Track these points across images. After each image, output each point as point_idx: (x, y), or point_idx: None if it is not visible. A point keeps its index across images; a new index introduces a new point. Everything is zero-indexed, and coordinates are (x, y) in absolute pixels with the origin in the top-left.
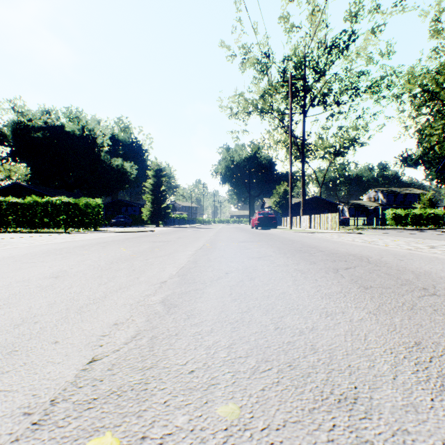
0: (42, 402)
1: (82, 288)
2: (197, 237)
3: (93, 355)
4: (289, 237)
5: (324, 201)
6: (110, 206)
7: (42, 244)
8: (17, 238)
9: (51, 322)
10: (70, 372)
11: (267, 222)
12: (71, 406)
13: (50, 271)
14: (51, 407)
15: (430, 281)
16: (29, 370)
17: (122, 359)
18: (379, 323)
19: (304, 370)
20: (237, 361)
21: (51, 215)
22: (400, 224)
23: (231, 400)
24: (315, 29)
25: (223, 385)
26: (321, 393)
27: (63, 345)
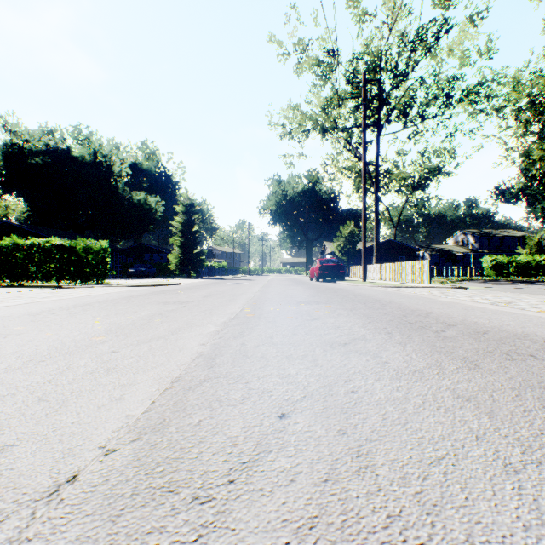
0: None
1: None
2: (234, 294)
3: None
4: (370, 294)
5: (400, 246)
6: (128, 251)
7: None
8: None
9: None
10: None
11: (331, 273)
12: None
13: None
14: None
15: None
16: None
17: None
18: None
19: None
20: None
21: (37, 262)
22: (501, 274)
23: None
24: (394, 17)
25: None
26: None
27: None
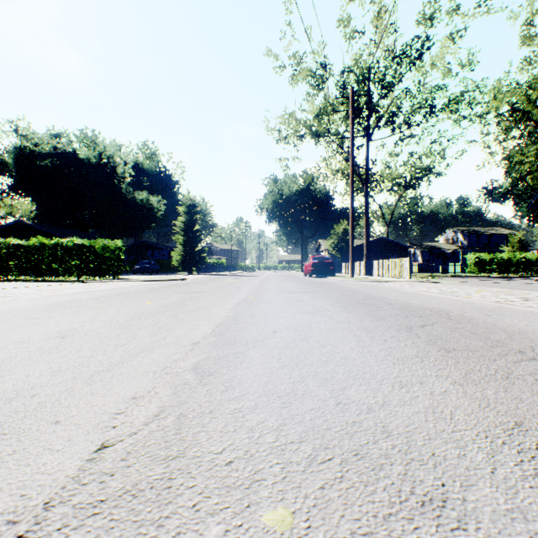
0: (33, 505)
1: (94, 351)
2: (238, 287)
3: (103, 440)
4: (350, 287)
5: (392, 244)
6: (133, 249)
7: (49, 295)
8: (19, 288)
9: (53, 395)
10: (72, 463)
11: (323, 269)
12: (71, 511)
13: (56, 329)
14: (44, 512)
15: (527, 343)
16: (19, 461)
17: (140, 445)
18: (468, 397)
19: (375, 461)
20: (288, 448)
21: (60, 260)
22: (484, 271)
23: (280, 503)
24: (381, 35)
25: (270, 481)
26: (399, 493)
27: (66, 427)
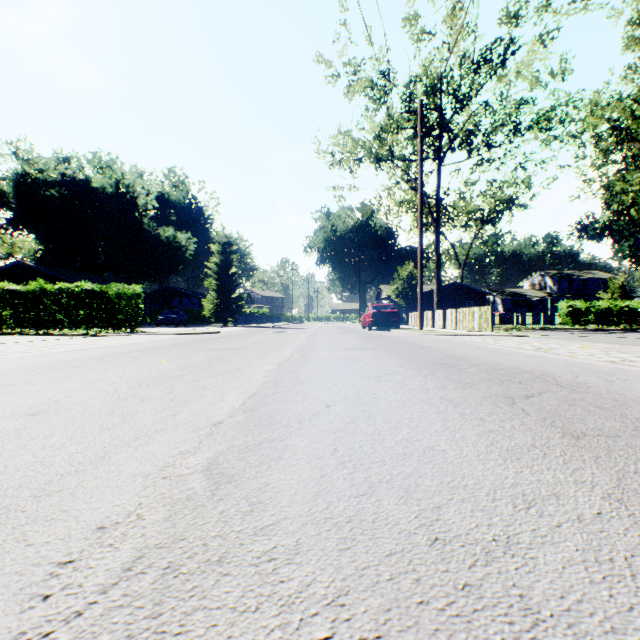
0: None
1: (68, 437)
2: (281, 342)
3: (14, 633)
4: (420, 342)
5: (467, 290)
6: (156, 296)
7: (43, 353)
8: (9, 344)
9: None
10: None
11: (385, 320)
12: None
13: (29, 402)
14: None
15: None
16: None
17: None
18: None
19: None
20: None
21: (66, 309)
22: (579, 322)
23: None
24: (456, 36)
25: None
26: None
27: None
